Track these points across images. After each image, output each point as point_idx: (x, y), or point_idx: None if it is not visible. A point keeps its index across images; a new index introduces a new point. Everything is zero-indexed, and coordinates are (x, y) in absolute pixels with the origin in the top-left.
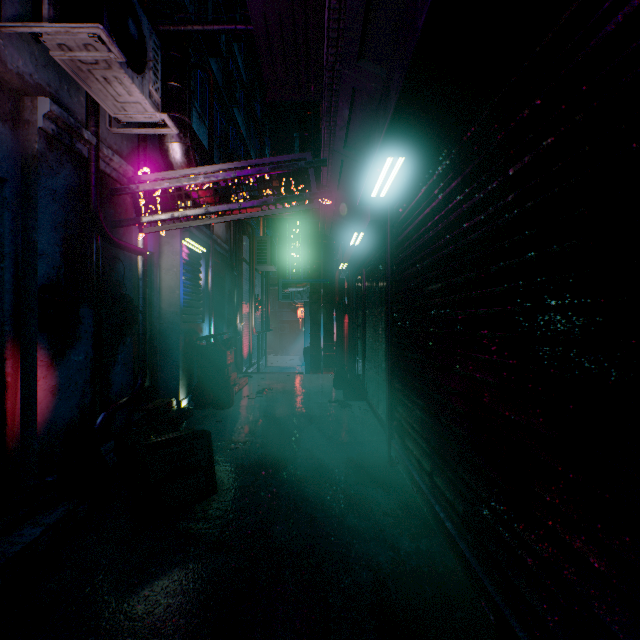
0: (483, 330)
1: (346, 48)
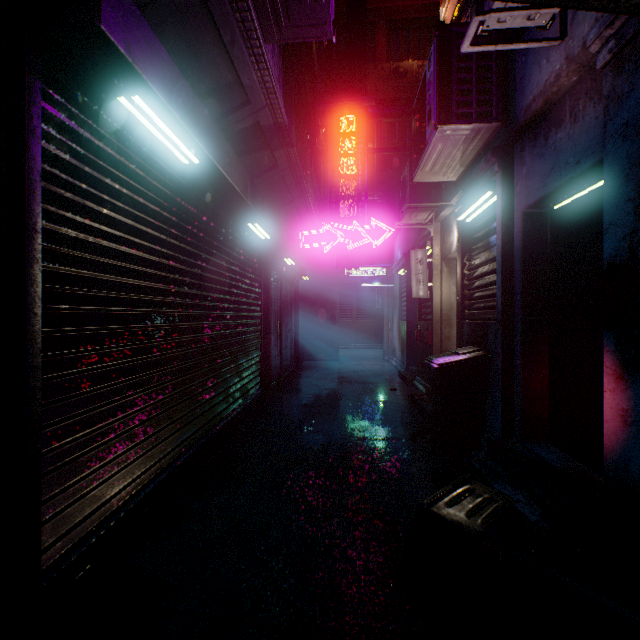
0: (205, 321)
1: (225, 5)
